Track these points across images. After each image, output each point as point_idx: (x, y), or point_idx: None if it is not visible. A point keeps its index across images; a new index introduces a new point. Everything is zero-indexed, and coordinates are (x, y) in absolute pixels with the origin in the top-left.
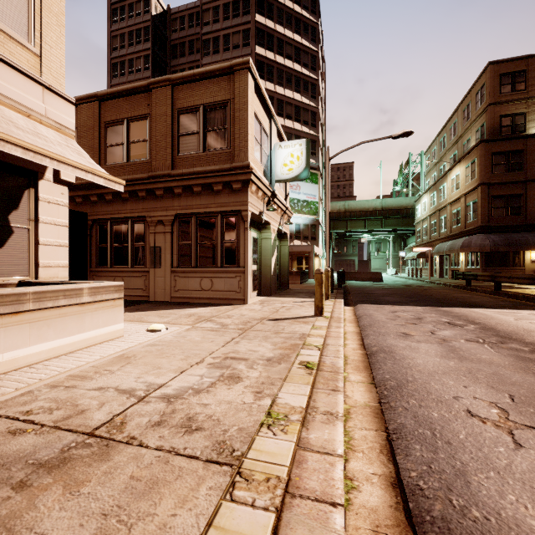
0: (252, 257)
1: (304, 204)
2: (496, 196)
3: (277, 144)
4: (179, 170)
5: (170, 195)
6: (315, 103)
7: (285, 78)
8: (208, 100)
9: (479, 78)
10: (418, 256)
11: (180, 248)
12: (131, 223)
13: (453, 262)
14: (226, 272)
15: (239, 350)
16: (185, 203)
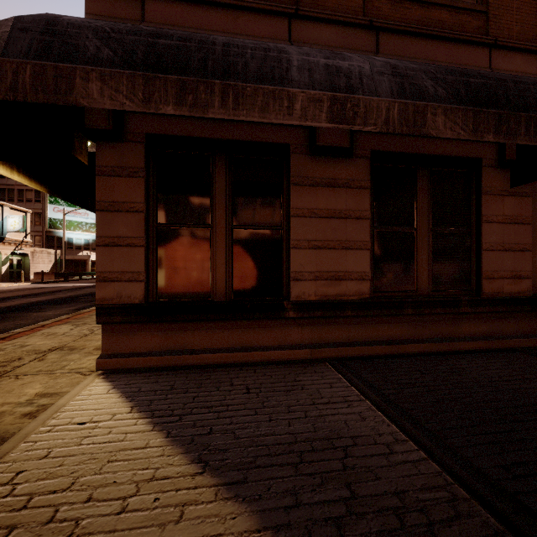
0: None
1: (92, 226)
2: None
3: (8, 216)
4: None
5: None
6: None
7: None
8: None
9: None
10: None
11: None
12: None
13: None
14: None
15: None
16: None
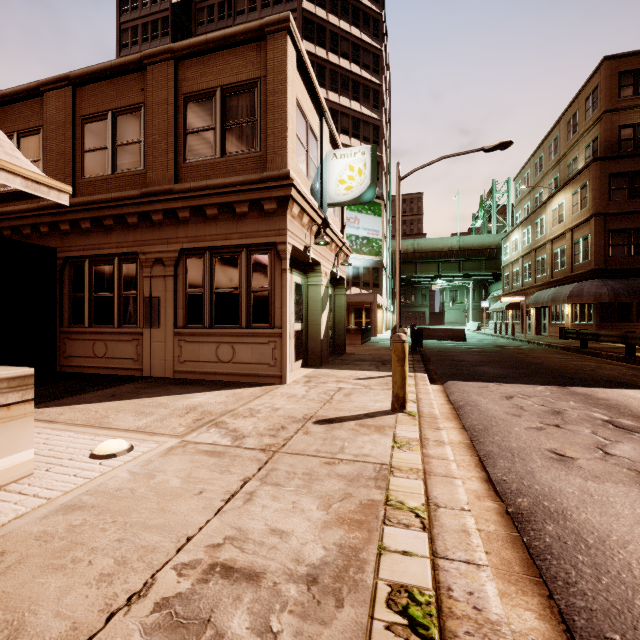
0: (294, 311)
1: (364, 242)
2: (614, 231)
3: (331, 152)
4: (185, 183)
5: (172, 221)
6: (378, 114)
7: (340, 82)
8: (228, 80)
9: (590, 79)
10: (507, 307)
11: (188, 299)
12: (118, 263)
13: (555, 316)
14: (255, 336)
15: (248, 531)
16: (194, 233)
